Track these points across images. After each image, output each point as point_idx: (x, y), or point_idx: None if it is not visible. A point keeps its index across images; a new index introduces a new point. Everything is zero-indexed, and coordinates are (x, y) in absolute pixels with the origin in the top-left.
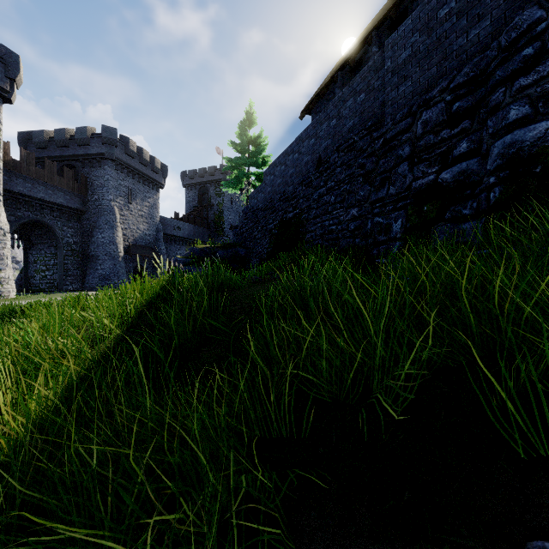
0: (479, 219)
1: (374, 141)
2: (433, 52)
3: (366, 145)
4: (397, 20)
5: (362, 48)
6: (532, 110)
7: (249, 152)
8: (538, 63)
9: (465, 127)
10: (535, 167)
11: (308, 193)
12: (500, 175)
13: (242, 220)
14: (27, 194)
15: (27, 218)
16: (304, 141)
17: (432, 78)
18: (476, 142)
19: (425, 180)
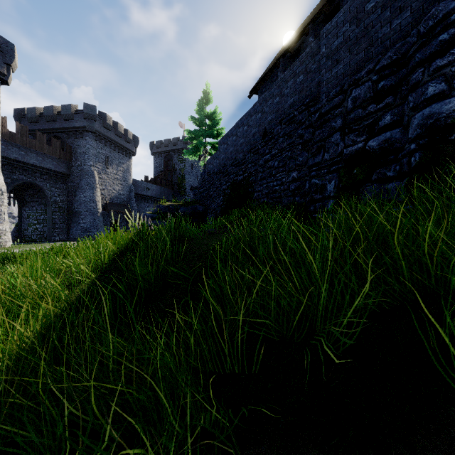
0: (401, 180)
1: (311, 115)
2: (361, 40)
3: (304, 118)
4: (330, 14)
5: (300, 38)
6: (447, 86)
7: (206, 125)
8: (452, 47)
9: (389, 102)
10: (450, 135)
11: (255, 159)
12: (420, 142)
13: (200, 182)
14: (21, 160)
15: (21, 180)
16: (252, 116)
17: (360, 61)
18: (398, 115)
19: (354, 147)
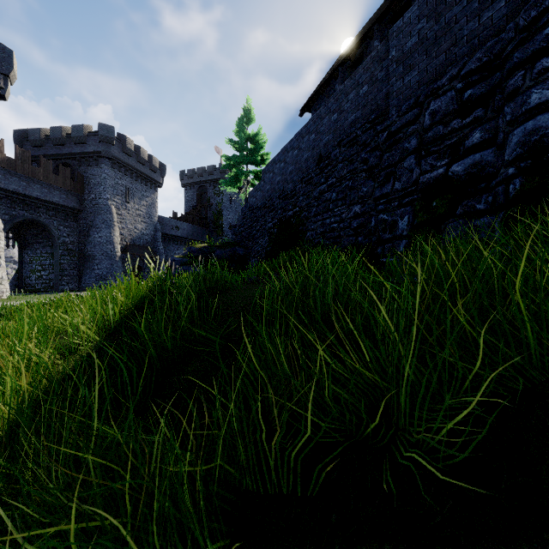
0: (495, 214)
1: (378, 134)
2: (442, 39)
3: (369, 139)
4: (400, 12)
5: (363, 43)
6: None
7: (247, 150)
8: None
9: (478, 116)
10: None
11: (308, 190)
12: (521, 165)
13: (240, 219)
14: (21, 192)
15: (21, 217)
16: (304, 137)
17: (441, 66)
18: (491, 132)
19: (433, 174)
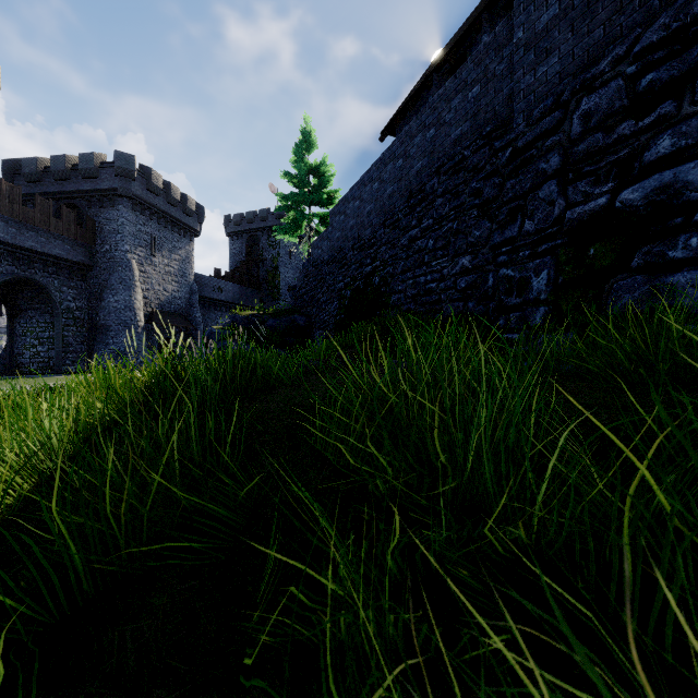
0: None
1: (496, 154)
2: (598, 4)
3: (483, 161)
4: None
5: (467, 39)
6: None
7: (311, 186)
8: None
9: (666, 112)
10: None
11: (393, 237)
12: None
13: (301, 278)
14: (9, 242)
15: (10, 274)
16: (388, 164)
17: (596, 46)
18: (690, 135)
19: (589, 206)
